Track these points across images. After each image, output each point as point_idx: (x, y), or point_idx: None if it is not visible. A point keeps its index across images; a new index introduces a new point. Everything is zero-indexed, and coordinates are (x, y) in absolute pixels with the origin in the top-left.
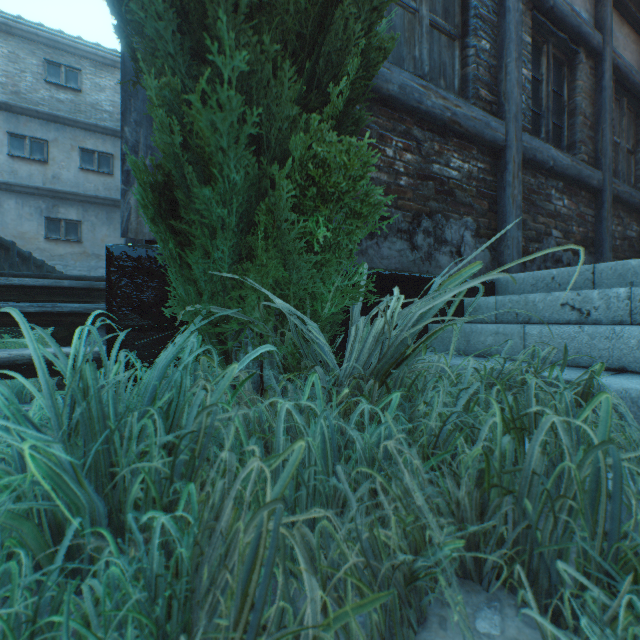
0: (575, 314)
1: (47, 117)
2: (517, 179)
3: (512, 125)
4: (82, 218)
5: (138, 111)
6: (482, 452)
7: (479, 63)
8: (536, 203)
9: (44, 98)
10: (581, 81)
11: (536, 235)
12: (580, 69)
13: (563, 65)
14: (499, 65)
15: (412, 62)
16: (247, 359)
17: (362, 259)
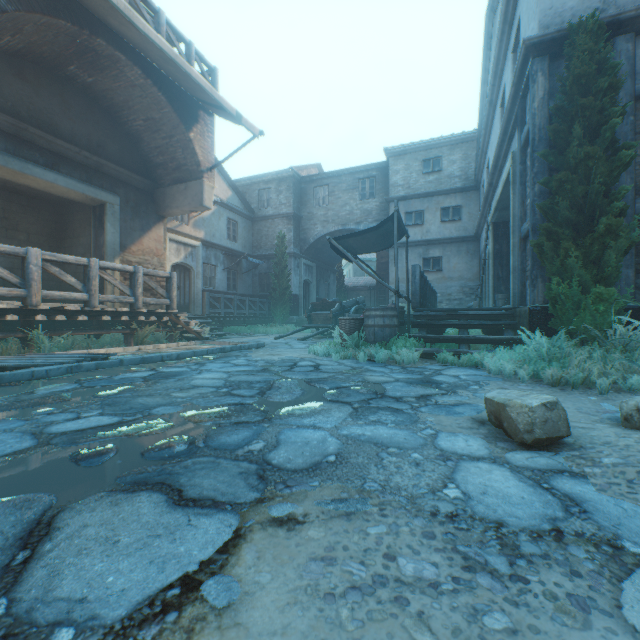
0: None
1: (423, 196)
2: None
3: None
4: (441, 254)
5: (537, 265)
6: None
7: None
8: None
9: (421, 184)
10: None
11: None
12: None
13: None
14: None
15: None
16: (577, 338)
17: None
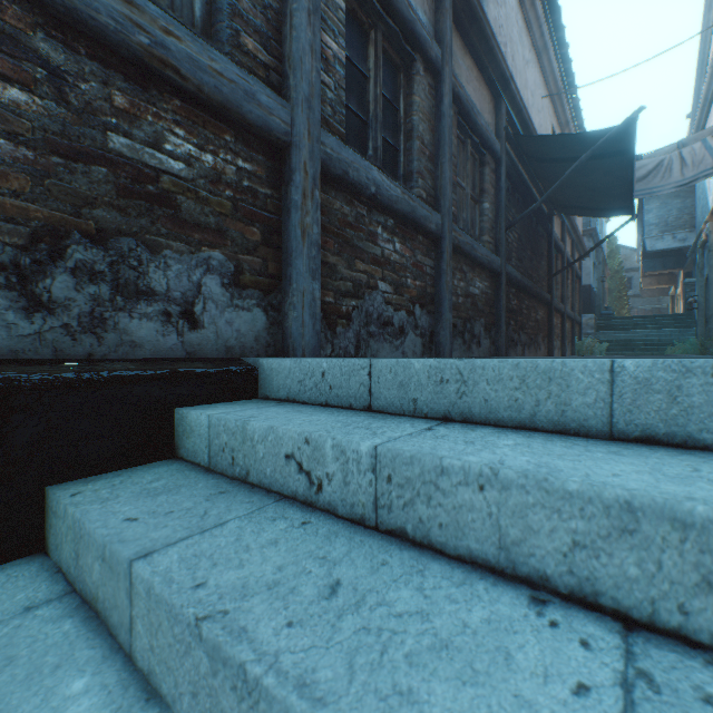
0: (304, 481)
1: None
2: (313, 200)
3: (303, 112)
4: None
5: None
6: None
7: None
8: (354, 242)
9: None
10: (419, 97)
11: (354, 288)
12: (418, 82)
13: (400, 71)
14: (284, 11)
15: None
16: None
17: None
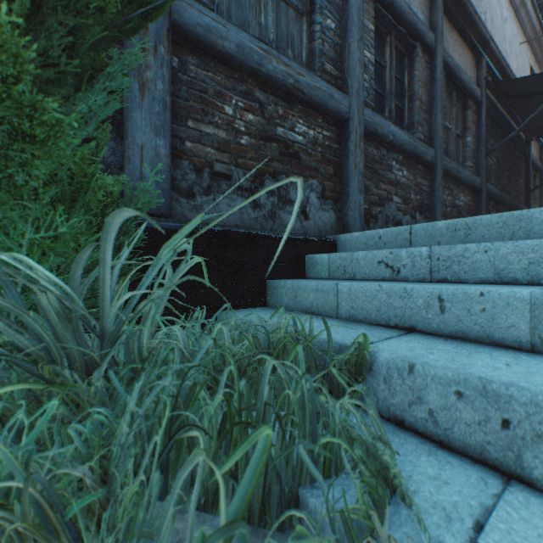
0: (389, 271)
1: None
2: (359, 148)
3: (354, 99)
4: None
5: None
6: (138, 488)
7: (325, 39)
8: (379, 172)
9: None
10: (418, 71)
11: (379, 200)
12: (417, 61)
13: (404, 56)
14: (344, 44)
15: (258, 28)
16: None
17: (197, 215)
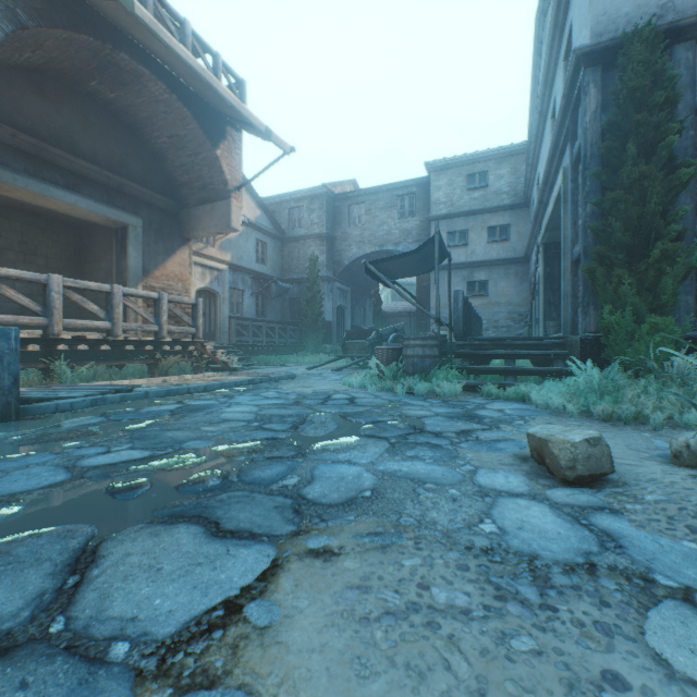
0: None
1: (467, 214)
2: None
3: None
4: (487, 278)
5: (588, 291)
6: None
7: None
8: None
9: (465, 201)
10: None
11: None
12: None
13: None
14: None
15: None
16: (631, 370)
17: None
